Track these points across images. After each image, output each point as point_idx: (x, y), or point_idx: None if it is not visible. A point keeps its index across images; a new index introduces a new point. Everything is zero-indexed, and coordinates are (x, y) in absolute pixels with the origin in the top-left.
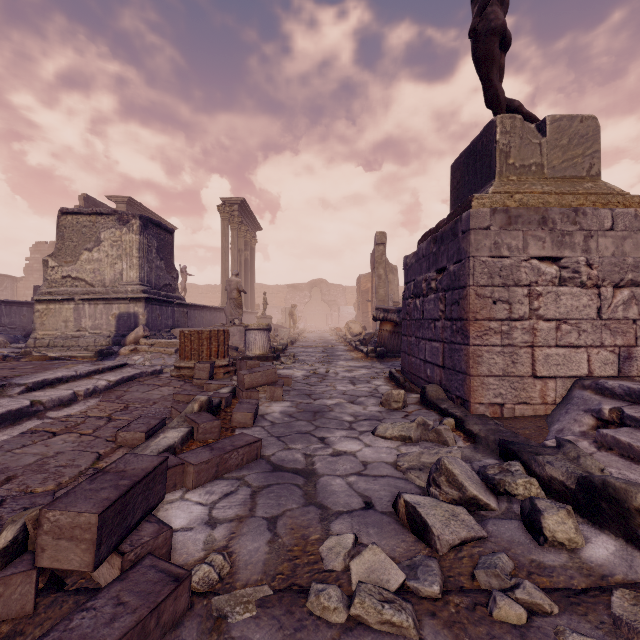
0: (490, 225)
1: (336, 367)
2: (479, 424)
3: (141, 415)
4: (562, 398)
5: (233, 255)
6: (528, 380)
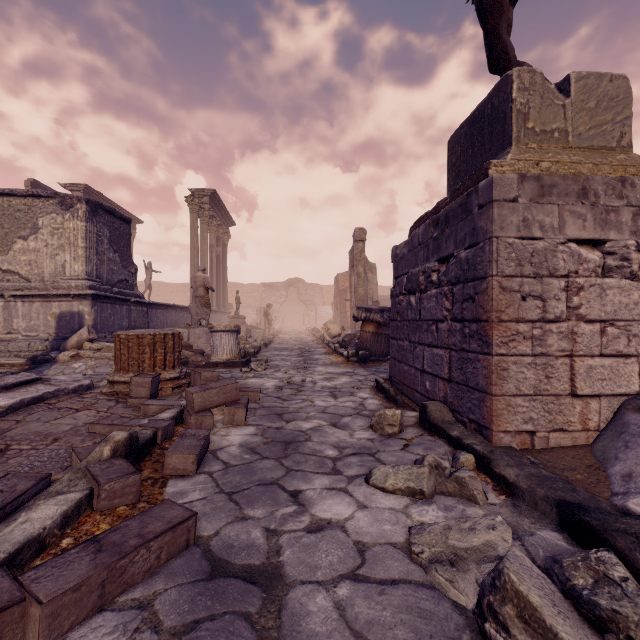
0: (517, 196)
1: (314, 374)
2: (513, 466)
3: (20, 465)
4: (607, 422)
5: (203, 251)
6: (565, 400)
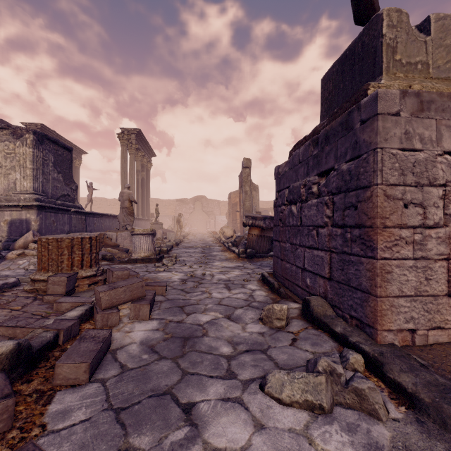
0: (400, 110)
1: (212, 268)
2: (407, 371)
3: None
4: None
5: (131, 174)
6: (442, 300)
